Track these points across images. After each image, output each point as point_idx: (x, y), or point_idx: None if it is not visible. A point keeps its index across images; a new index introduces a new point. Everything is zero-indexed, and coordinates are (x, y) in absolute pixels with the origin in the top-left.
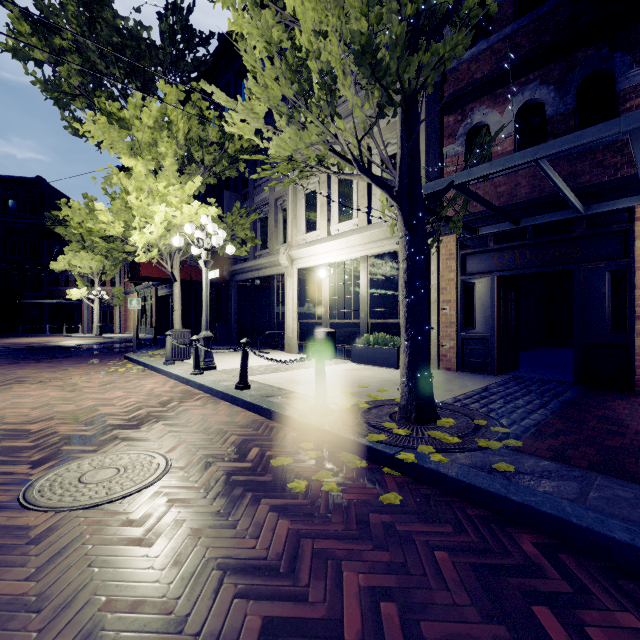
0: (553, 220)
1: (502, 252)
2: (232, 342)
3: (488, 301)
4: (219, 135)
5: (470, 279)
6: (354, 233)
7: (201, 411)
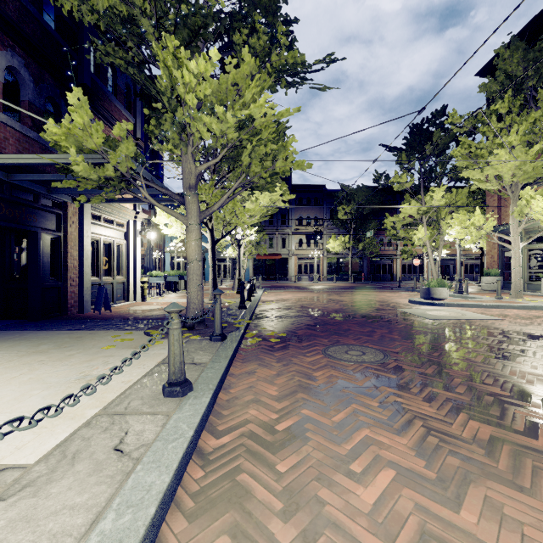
0: (34, 189)
1: None
2: None
3: None
4: None
5: None
6: None
7: (268, 389)
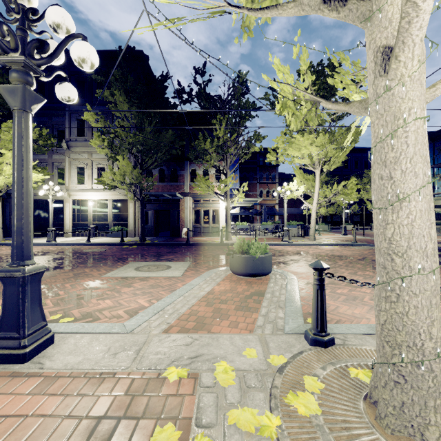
0: (166, 199)
1: (155, 204)
2: (9, 235)
3: (152, 217)
4: (37, 136)
5: (147, 210)
6: (107, 191)
7: (86, 247)
